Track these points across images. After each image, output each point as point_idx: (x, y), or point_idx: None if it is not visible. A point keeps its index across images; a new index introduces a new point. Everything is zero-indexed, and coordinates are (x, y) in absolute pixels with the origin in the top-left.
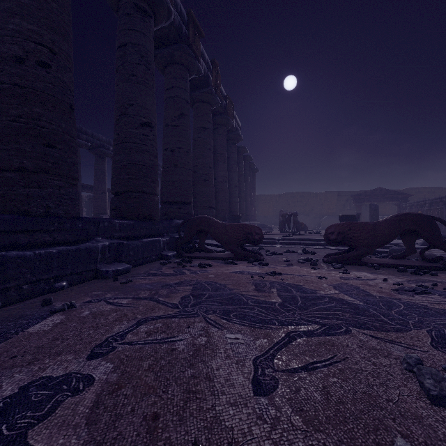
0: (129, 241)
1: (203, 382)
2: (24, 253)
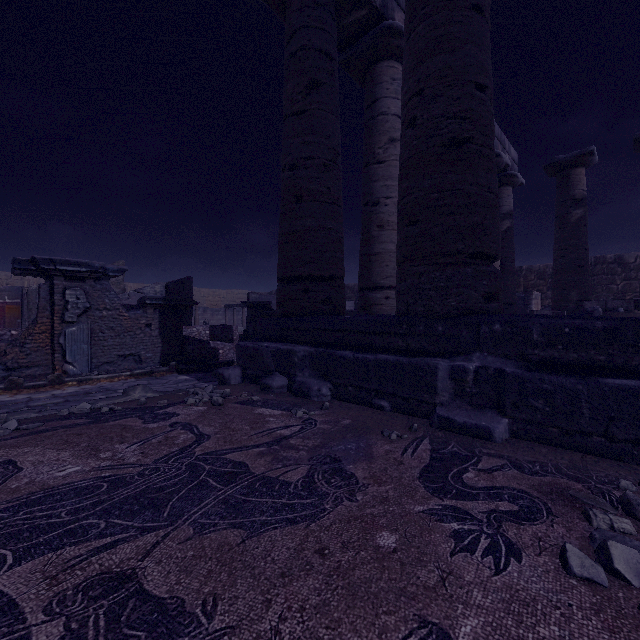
0: (538, 372)
1: (65, 447)
2: (348, 354)
